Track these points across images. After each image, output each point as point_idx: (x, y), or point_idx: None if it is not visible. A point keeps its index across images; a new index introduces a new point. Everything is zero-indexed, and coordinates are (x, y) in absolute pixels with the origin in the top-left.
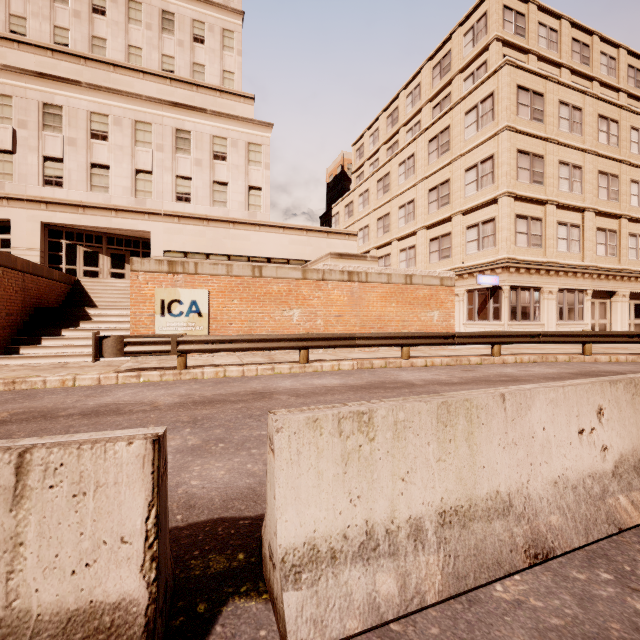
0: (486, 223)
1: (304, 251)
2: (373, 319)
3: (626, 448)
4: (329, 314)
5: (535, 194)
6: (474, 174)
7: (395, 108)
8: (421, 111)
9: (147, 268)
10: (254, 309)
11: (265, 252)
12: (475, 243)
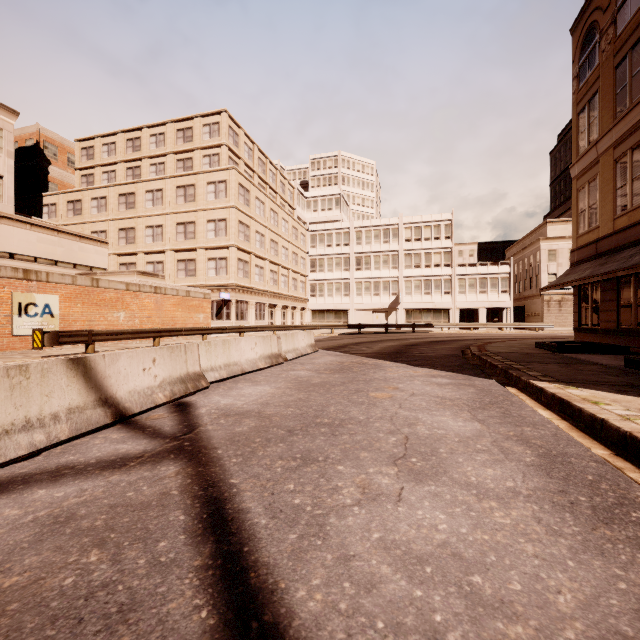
0: (222, 259)
1: (55, 251)
2: (169, 319)
3: (307, 343)
4: (143, 316)
5: (247, 248)
6: (214, 226)
7: (137, 137)
8: (166, 156)
9: (4, 274)
10: (93, 311)
11: (7, 246)
12: (214, 270)
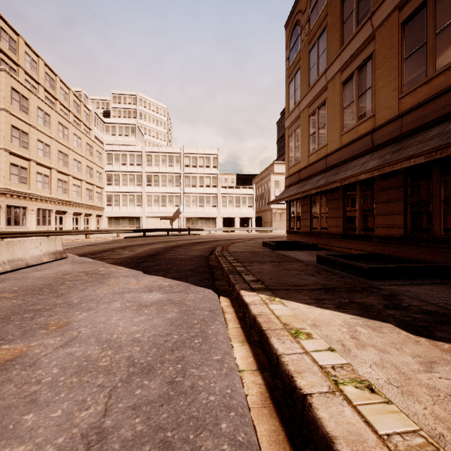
0: None
1: None
2: None
3: (46, 251)
4: None
5: (23, 154)
6: None
7: None
8: None
9: None
10: None
11: None
12: None
